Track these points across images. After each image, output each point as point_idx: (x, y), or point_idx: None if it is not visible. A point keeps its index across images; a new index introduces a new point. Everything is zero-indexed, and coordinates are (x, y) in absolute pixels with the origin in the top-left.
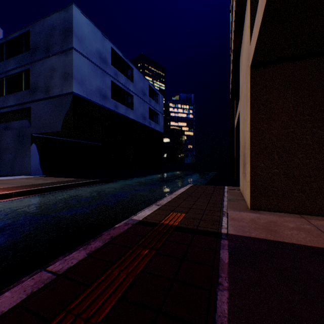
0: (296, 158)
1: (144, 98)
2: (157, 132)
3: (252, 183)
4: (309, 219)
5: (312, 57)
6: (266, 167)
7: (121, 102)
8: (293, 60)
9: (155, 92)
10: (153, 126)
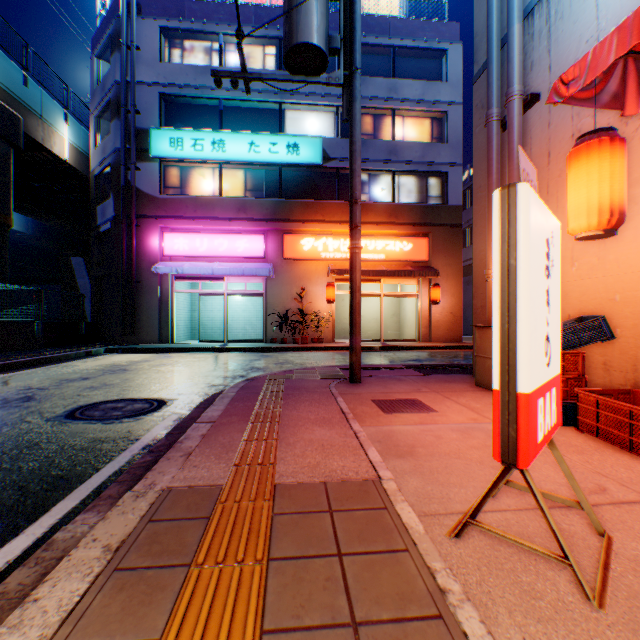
0: None
1: None
2: None
3: None
4: None
5: None
6: None
7: None
8: None
9: None
10: None
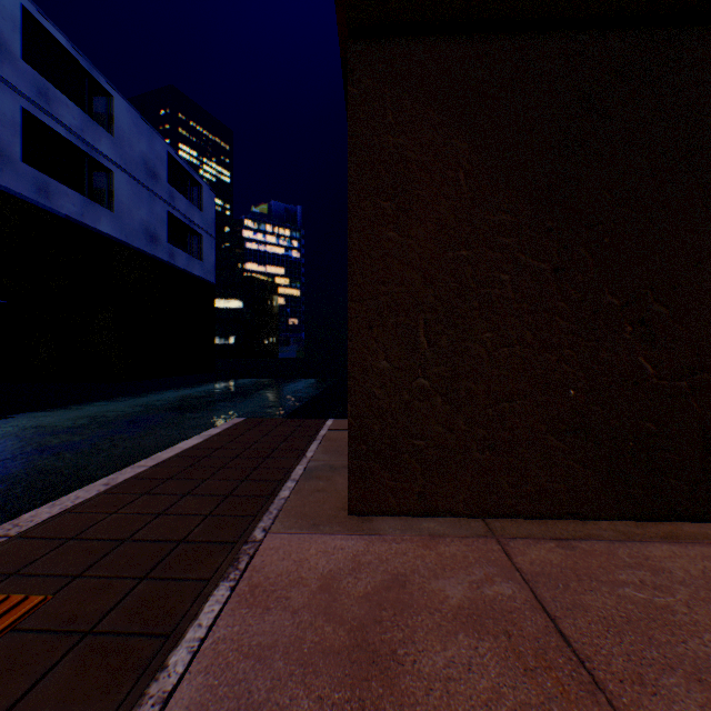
0: (477, 342)
1: (151, 185)
2: (195, 279)
3: (356, 426)
4: (509, 540)
5: (516, 36)
6: (395, 371)
7: (71, 183)
8: (469, 35)
9: (189, 178)
10: (182, 264)
